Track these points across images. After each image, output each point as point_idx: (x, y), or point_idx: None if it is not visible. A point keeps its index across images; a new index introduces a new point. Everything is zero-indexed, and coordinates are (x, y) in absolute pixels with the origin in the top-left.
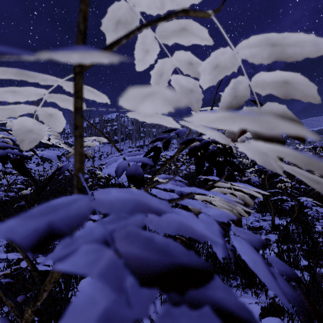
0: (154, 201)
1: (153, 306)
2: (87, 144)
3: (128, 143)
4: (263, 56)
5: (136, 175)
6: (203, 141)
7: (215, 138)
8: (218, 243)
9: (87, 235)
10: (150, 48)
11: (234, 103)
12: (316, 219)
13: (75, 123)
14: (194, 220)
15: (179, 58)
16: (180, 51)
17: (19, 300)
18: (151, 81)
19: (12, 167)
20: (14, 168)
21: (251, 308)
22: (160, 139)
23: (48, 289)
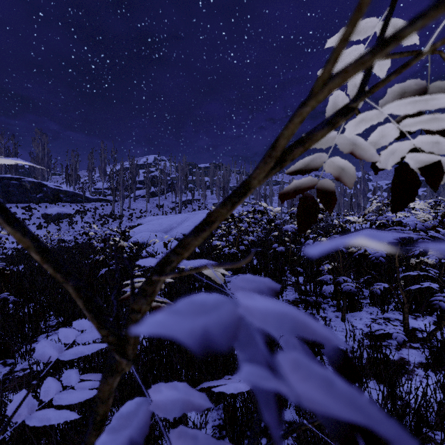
0: None
1: None
2: None
3: (170, 196)
4: None
5: None
6: None
7: None
8: None
9: None
10: None
11: None
12: None
13: None
14: None
15: None
16: None
17: None
18: None
19: None
20: None
21: None
22: None
23: None
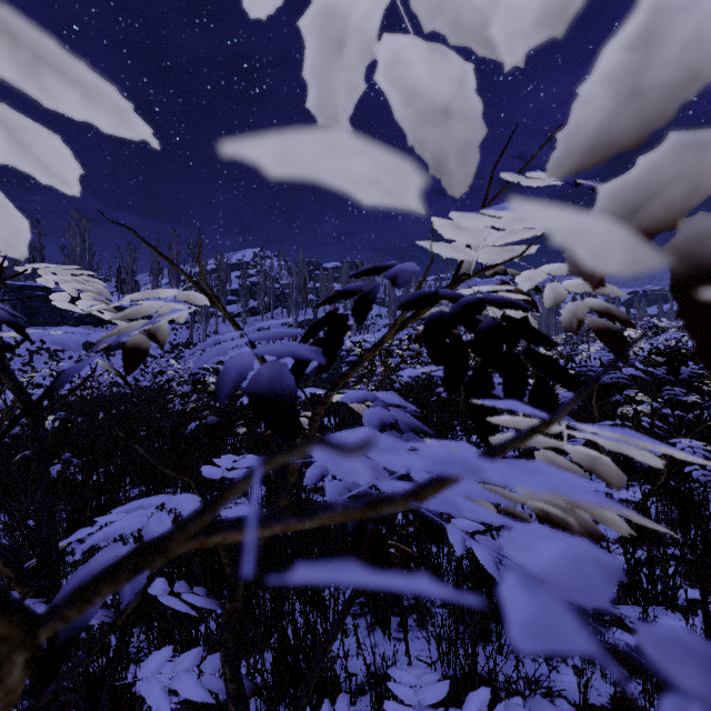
0: None
1: None
2: (154, 310)
3: (280, 314)
4: None
5: (274, 395)
6: (464, 298)
7: (577, 242)
8: None
9: None
10: None
11: (623, 125)
12: None
13: None
14: None
15: None
16: None
17: None
18: (307, 69)
19: None
20: None
21: None
22: (345, 292)
23: None
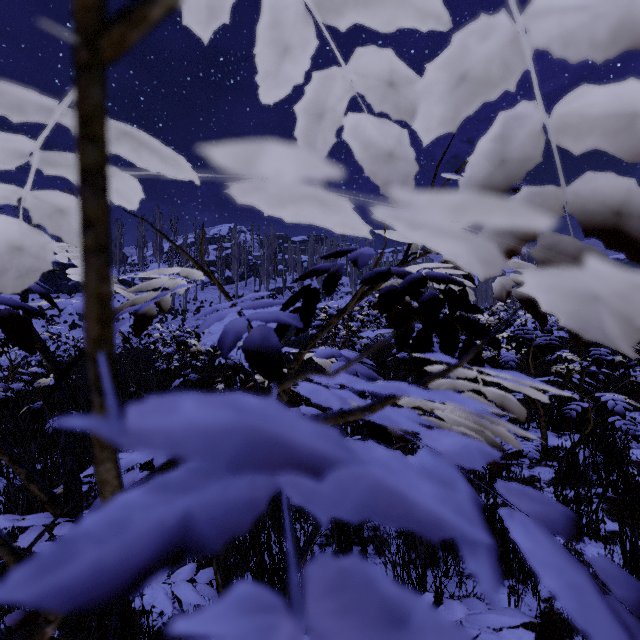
0: (302, 432)
1: (302, 621)
2: (161, 283)
3: (253, 283)
4: (595, 38)
5: (264, 351)
6: (410, 275)
7: (457, 260)
8: (478, 543)
9: (110, 533)
10: (293, 40)
11: (497, 179)
12: (632, 438)
13: (82, 212)
14: (408, 475)
15: (364, 69)
16: (368, 48)
17: (11, 622)
18: (297, 131)
19: (2, 332)
20: (6, 334)
21: (514, 638)
22: (317, 271)
23: (55, 618)
